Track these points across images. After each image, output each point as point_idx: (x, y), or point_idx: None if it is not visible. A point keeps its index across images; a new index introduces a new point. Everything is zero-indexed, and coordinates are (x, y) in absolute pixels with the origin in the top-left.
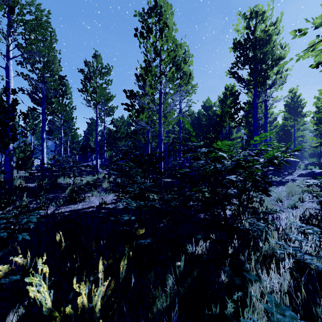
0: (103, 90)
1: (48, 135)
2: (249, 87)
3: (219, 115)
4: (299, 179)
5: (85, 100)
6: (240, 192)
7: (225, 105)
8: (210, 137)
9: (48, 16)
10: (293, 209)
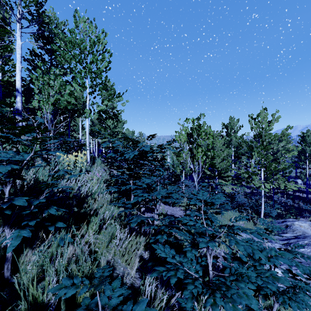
0: None
1: None
2: None
3: None
4: None
5: None
6: (310, 214)
7: None
8: None
9: None
10: None
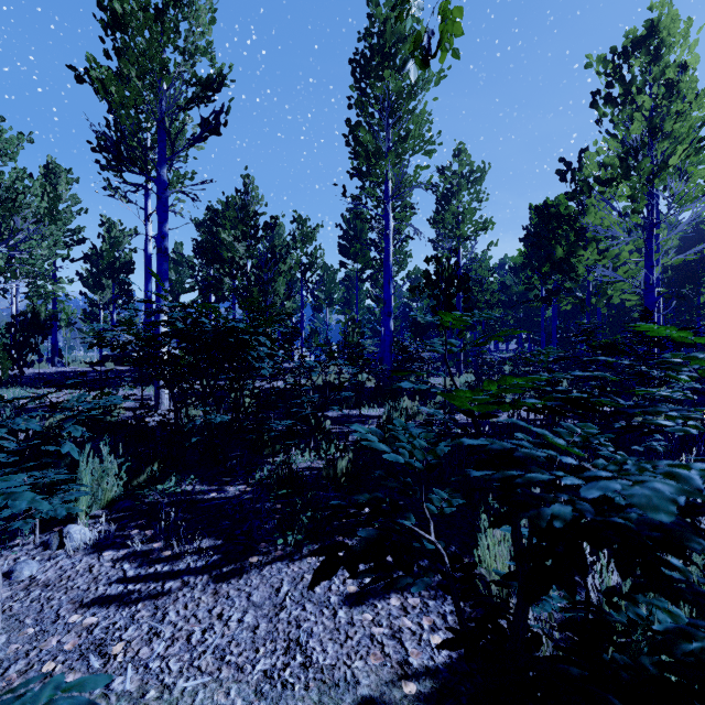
0: (474, 213)
1: (344, 305)
2: None
3: None
4: None
5: (443, 238)
6: None
7: None
8: None
9: (431, 121)
10: None
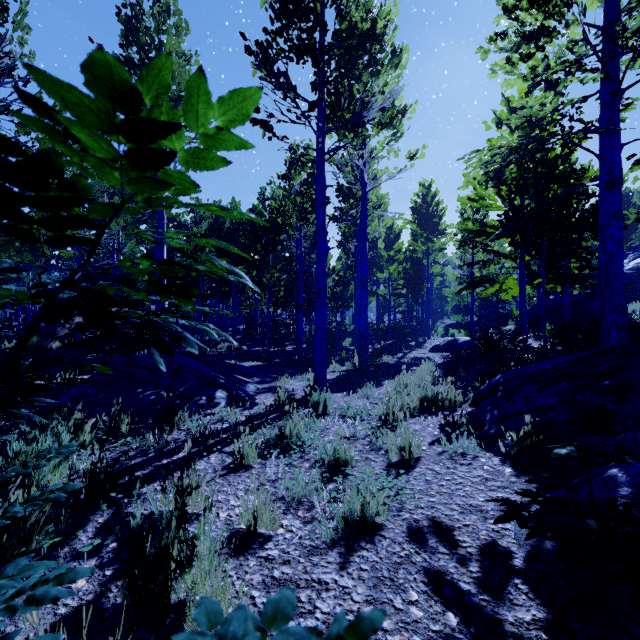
0: None
1: None
2: (342, 154)
3: (278, 210)
4: (424, 364)
5: None
6: None
7: (290, 188)
8: (248, 259)
9: None
10: (349, 546)
